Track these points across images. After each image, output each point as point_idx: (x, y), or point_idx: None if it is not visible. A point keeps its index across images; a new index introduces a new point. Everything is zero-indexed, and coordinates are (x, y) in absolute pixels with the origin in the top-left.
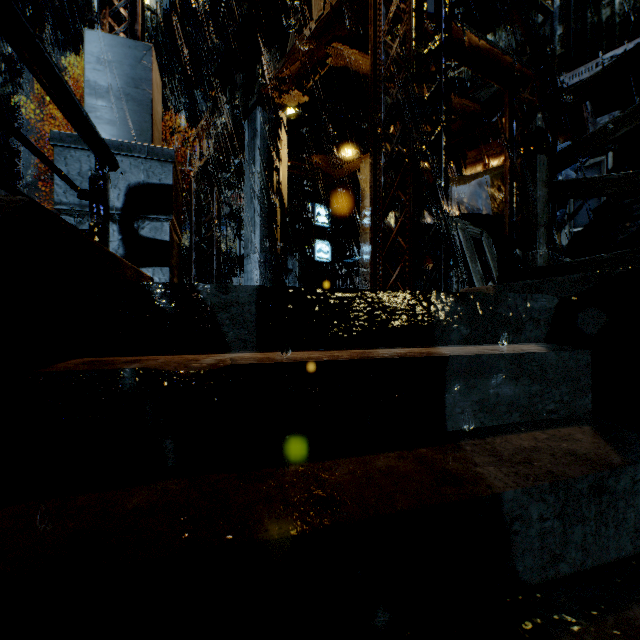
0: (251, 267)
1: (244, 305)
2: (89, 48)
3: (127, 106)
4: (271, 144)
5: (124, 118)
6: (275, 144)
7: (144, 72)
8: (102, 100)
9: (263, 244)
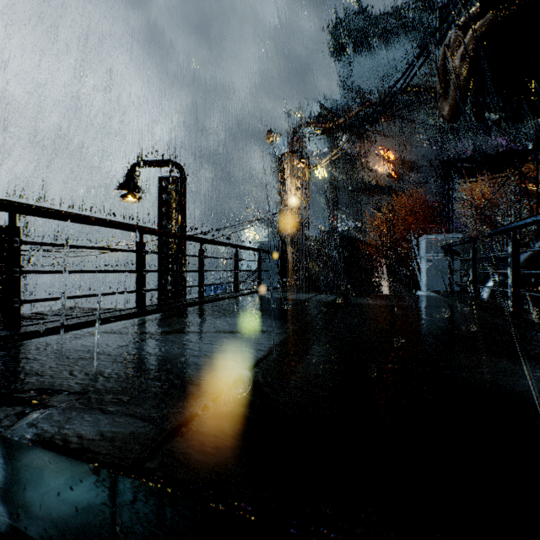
0: None
1: None
2: None
3: None
4: None
5: None
6: None
7: None
8: None
9: None
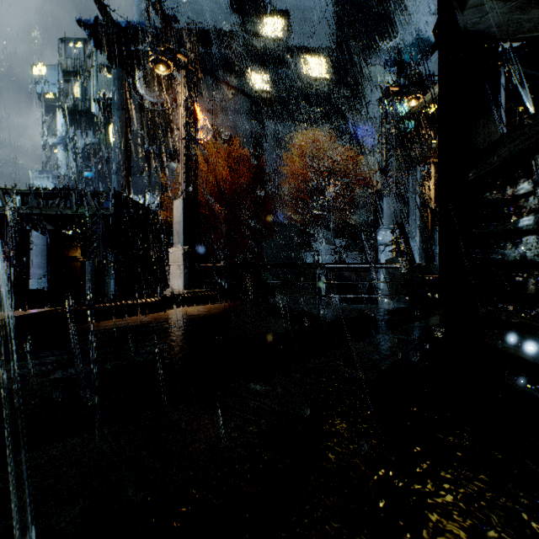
0: (413, 244)
1: (437, 268)
2: (384, 203)
3: (393, 215)
4: (425, 184)
5: (393, 218)
6: (427, 183)
7: (398, 205)
8: (387, 215)
9: (420, 233)
